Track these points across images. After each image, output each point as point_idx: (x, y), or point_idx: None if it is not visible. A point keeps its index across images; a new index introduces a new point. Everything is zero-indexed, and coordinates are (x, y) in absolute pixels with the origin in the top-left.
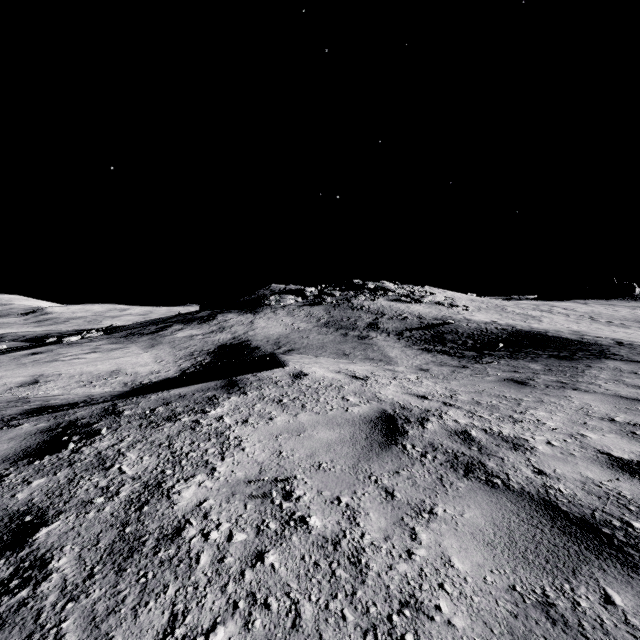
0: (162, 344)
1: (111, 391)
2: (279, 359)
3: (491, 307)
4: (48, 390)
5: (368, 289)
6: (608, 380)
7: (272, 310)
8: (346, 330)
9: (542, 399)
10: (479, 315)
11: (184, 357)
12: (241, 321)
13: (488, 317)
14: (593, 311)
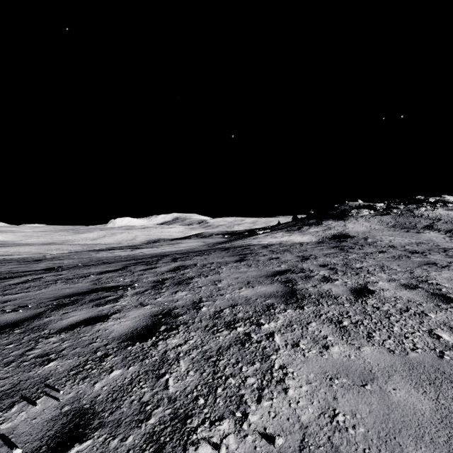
0: (306, 234)
1: None
2: None
3: None
4: None
5: (429, 202)
6: None
7: (354, 218)
8: (408, 229)
9: None
10: None
11: (320, 239)
12: (338, 224)
13: None
14: None
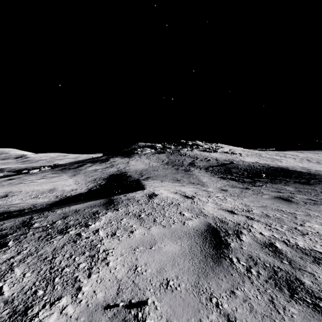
0: (80, 174)
1: (48, 201)
2: (141, 183)
3: (253, 154)
4: (12, 200)
5: (188, 145)
6: None
7: (138, 156)
8: (178, 166)
9: (308, 213)
10: (248, 158)
11: (91, 181)
12: (122, 162)
13: (253, 159)
14: (307, 156)
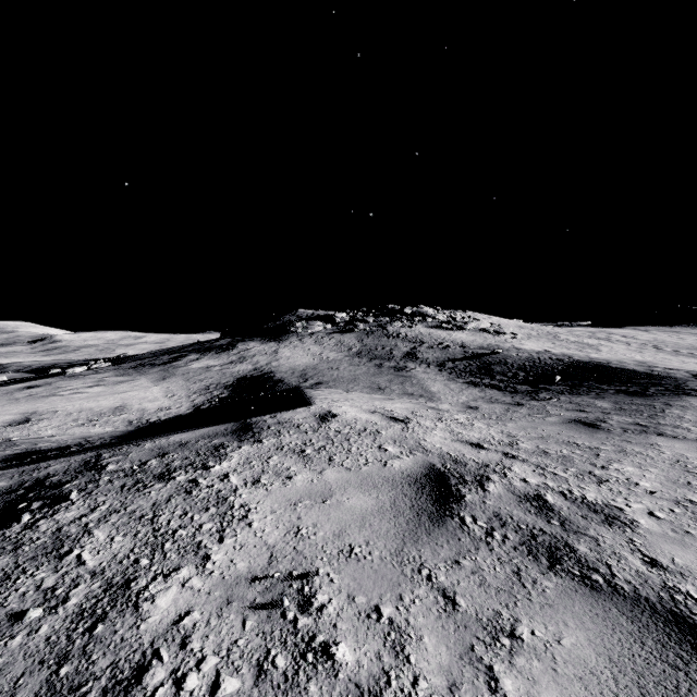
0: (175, 376)
1: (113, 431)
2: (304, 395)
3: (542, 334)
4: (40, 430)
5: (405, 315)
6: (696, 422)
7: (298, 338)
8: (381, 360)
9: (624, 448)
10: (529, 343)
11: (199, 391)
12: (264, 350)
13: (540, 346)
14: (656, 339)
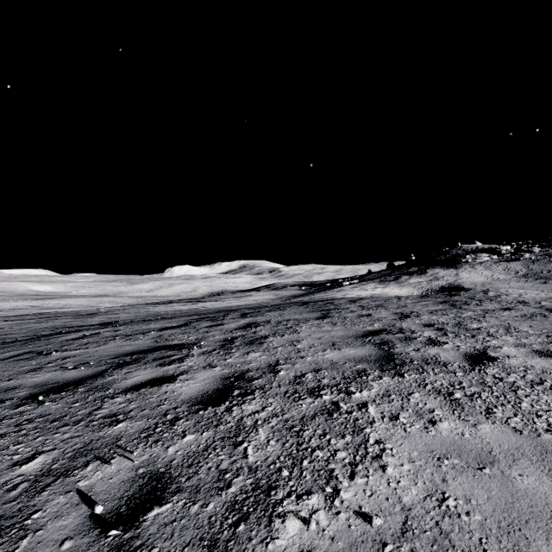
0: (406, 286)
1: None
2: None
3: None
4: None
5: None
6: None
7: (470, 266)
8: (545, 280)
9: None
10: None
11: (423, 292)
12: (448, 274)
13: None
14: None
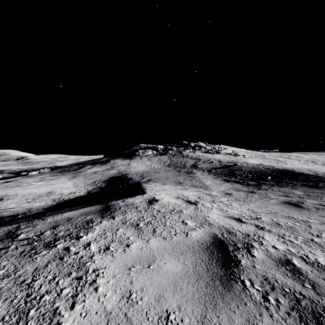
0: (79, 176)
1: (45, 205)
2: (141, 187)
3: (257, 156)
4: (7, 204)
5: (191, 146)
6: None
7: (140, 157)
8: (180, 168)
9: (323, 221)
10: (251, 160)
11: (90, 184)
12: (123, 163)
13: (257, 161)
14: (312, 158)
